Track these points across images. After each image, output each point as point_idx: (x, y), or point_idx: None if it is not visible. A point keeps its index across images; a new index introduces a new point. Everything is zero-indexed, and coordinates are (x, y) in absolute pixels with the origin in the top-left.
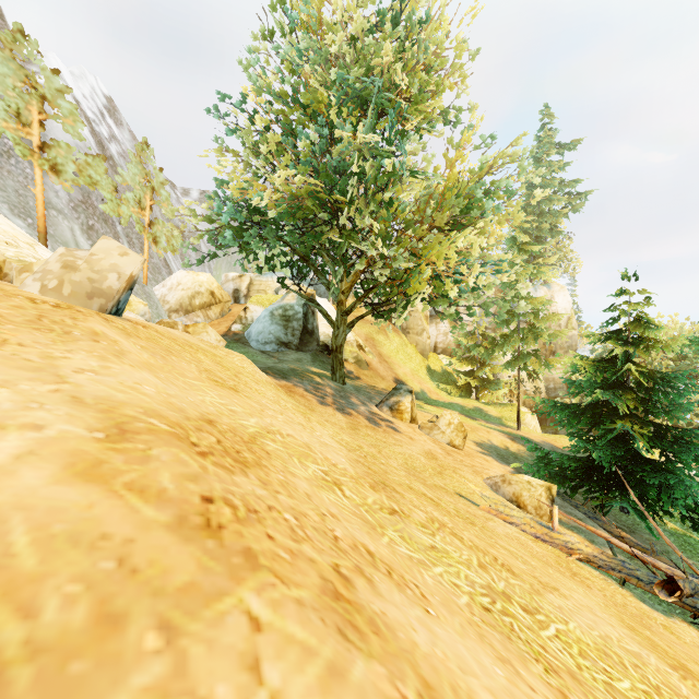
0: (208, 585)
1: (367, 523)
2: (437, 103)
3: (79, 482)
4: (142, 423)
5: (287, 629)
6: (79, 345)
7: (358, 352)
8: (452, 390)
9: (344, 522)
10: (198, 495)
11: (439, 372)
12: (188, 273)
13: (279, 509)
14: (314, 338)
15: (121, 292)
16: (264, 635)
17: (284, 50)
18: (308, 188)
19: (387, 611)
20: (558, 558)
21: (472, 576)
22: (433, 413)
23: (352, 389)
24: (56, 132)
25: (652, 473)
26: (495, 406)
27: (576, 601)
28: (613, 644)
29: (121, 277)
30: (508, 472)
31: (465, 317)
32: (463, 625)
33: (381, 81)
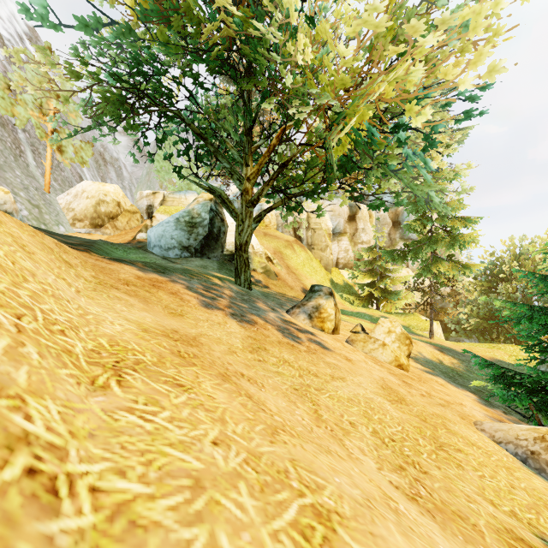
0: None
1: None
2: None
3: None
4: None
5: None
6: None
7: (267, 263)
8: (355, 301)
9: None
10: None
11: (341, 285)
12: (94, 183)
13: None
14: (220, 245)
15: None
16: None
17: None
18: None
19: None
20: None
21: None
22: (350, 322)
23: (259, 294)
24: None
25: None
26: (397, 315)
27: None
28: None
29: None
30: (477, 402)
31: (364, 235)
32: None
33: None
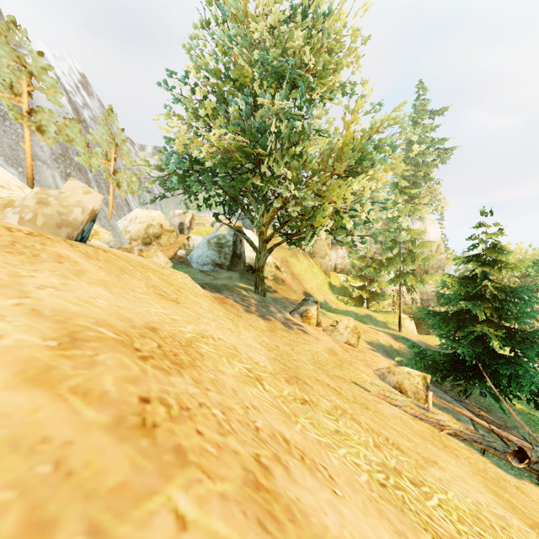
0: (139, 485)
1: (283, 413)
2: (337, 77)
3: (27, 387)
4: (92, 331)
5: (211, 526)
6: (44, 266)
7: (276, 271)
8: (348, 301)
9: (264, 413)
10: (136, 396)
11: (338, 287)
12: (144, 210)
13: (208, 405)
14: (241, 260)
15: (85, 223)
16: (189, 533)
17: (218, 36)
18: (237, 143)
19: (301, 496)
20: (432, 433)
21: (369, 455)
22: (333, 319)
23: (271, 300)
24: (41, 101)
25: (504, 365)
26: (381, 313)
27: (451, 472)
28: (483, 510)
29: (85, 211)
30: (392, 365)
31: (358, 244)
32: (365, 502)
33: (294, 60)
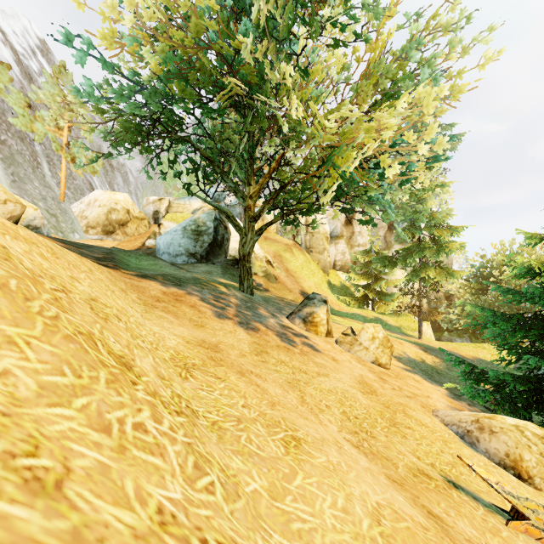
0: None
1: None
2: None
3: None
4: None
5: None
6: None
7: (267, 267)
8: (351, 302)
9: None
10: None
11: (338, 287)
12: (105, 192)
13: None
14: (224, 251)
15: None
16: None
17: None
18: (199, 26)
19: None
20: None
21: None
22: (343, 324)
23: (260, 299)
24: None
25: None
26: (390, 316)
27: None
28: None
29: None
30: (446, 396)
31: (360, 238)
32: None
33: None
